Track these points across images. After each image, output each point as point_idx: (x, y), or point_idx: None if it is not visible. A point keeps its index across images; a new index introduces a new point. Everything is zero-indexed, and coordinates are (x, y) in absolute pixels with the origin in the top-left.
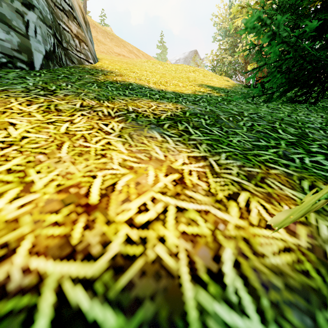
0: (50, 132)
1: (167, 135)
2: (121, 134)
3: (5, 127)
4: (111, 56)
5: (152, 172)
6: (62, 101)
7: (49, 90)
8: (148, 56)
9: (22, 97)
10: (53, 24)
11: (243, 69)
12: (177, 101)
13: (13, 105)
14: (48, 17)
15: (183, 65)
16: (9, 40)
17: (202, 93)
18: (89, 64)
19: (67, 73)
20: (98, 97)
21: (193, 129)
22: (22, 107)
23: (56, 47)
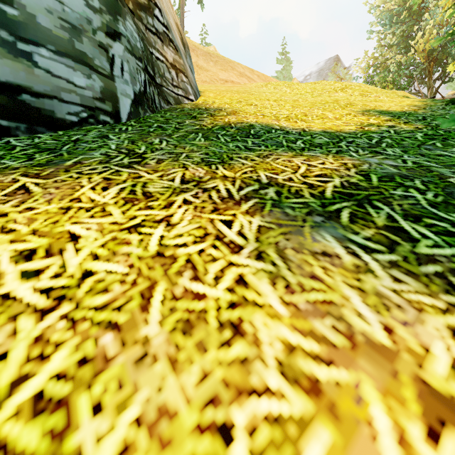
0: (132, 254)
1: (359, 244)
2: (260, 249)
3: (61, 246)
4: (216, 85)
5: (382, 416)
6: (154, 174)
7: (136, 154)
8: (265, 76)
9: (99, 172)
10: (143, 54)
11: (423, 73)
12: (339, 149)
13: (82, 192)
14: (137, 46)
15: (324, 82)
16: (90, 86)
17: (376, 127)
18: (189, 102)
19: (162, 120)
20: (207, 158)
21: (409, 222)
22: (95, 194)
23: (148, 86)
